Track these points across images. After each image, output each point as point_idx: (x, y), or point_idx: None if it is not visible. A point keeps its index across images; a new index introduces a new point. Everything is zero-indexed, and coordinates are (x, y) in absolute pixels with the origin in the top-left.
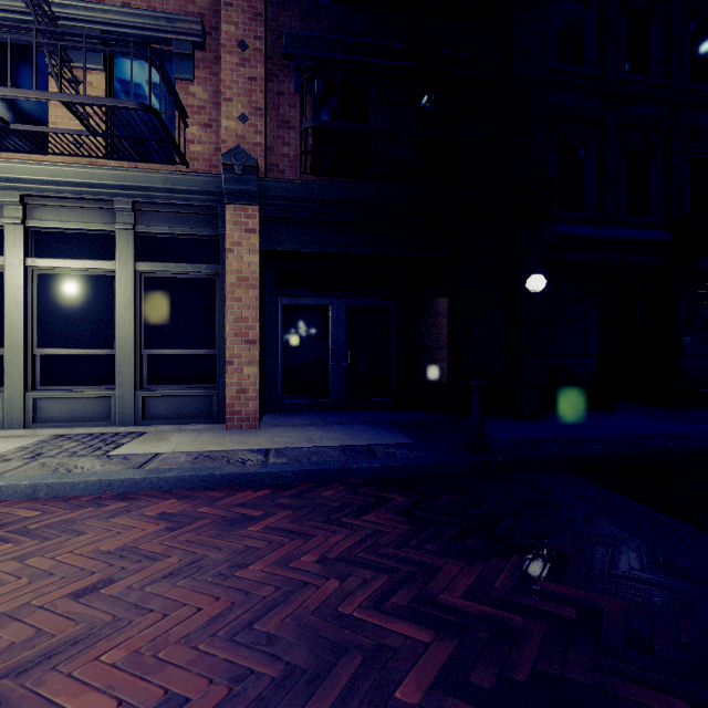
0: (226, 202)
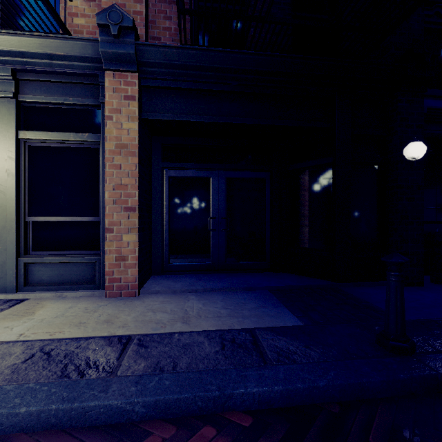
0: (104, 68)
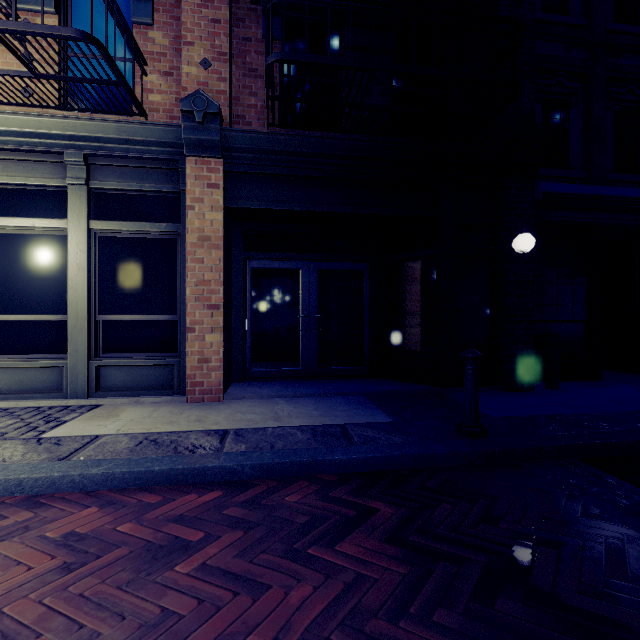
0: (186, 155)
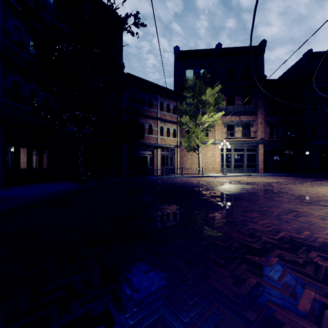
0: (259, 144)
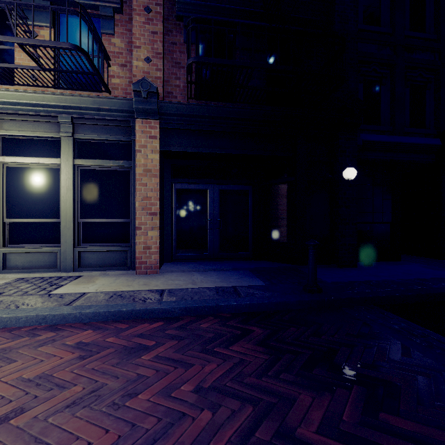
0: (136, 118)
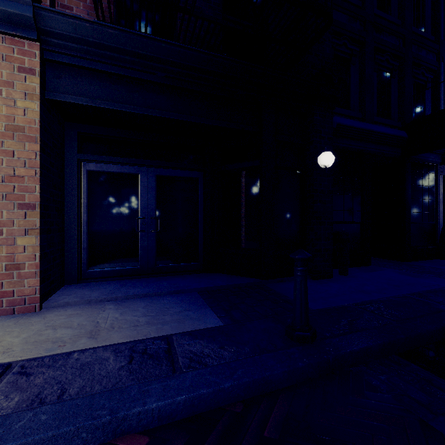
0: None
